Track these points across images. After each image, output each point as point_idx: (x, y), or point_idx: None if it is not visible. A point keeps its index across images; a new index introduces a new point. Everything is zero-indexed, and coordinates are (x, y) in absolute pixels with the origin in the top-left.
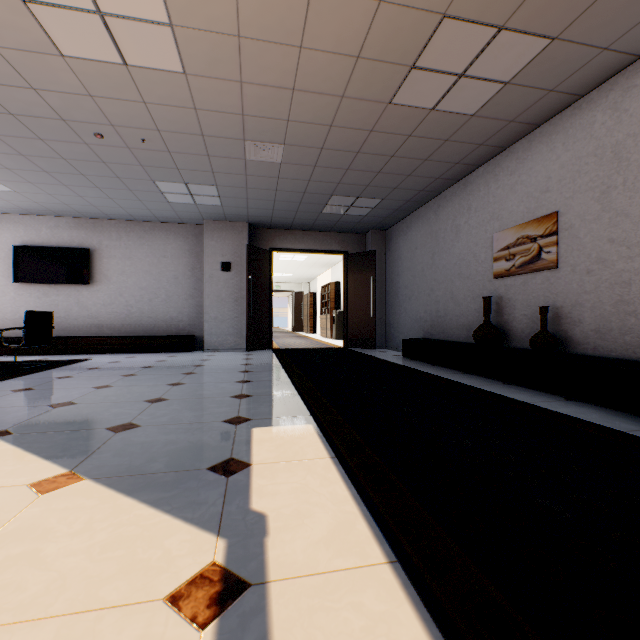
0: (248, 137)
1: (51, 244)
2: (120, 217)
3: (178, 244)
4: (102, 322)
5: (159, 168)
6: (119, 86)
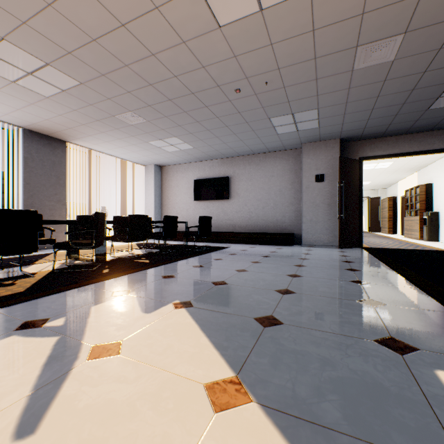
0: (361, 41)
1: (210, 177)
2: (245, 153)
3: (281, 166)
4: (235, 223)
5: (274, 106)
6: (254, 37)
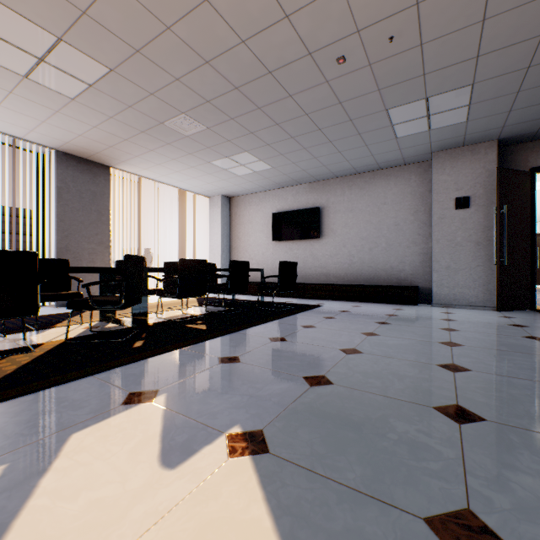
0: None
1: (293, 208)
2: (343, 173)
3: (398, 188)
4: (328, 271)
5: (398, 85)
6: None
